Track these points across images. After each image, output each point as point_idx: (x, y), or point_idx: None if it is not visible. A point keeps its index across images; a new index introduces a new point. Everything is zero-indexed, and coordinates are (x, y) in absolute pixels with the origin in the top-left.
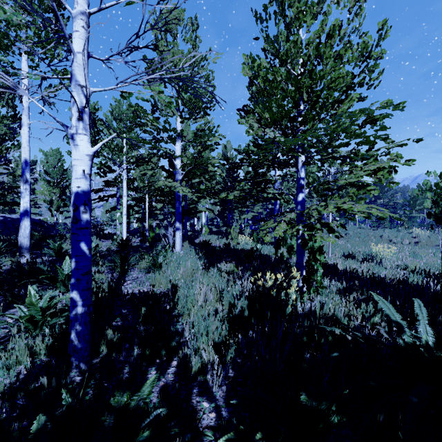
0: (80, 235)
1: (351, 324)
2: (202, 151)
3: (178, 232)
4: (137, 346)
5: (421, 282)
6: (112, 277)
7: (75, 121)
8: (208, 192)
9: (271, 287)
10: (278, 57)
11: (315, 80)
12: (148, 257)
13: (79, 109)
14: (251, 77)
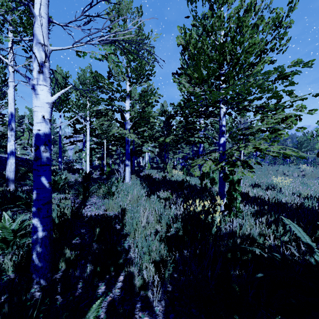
0: (40, 171)
1: (267, 243)
2: (145, 107)
3: (127, 167)
4: (90, 264)
5: (315, 206)
6: (76, 203)
7: (36, 74)
8: (150, 137)
9: (200, 212)
10: (205, 30)
11: (236, 45)
12: (104, 187)
13: (40, 64)
14: (183, 44)
